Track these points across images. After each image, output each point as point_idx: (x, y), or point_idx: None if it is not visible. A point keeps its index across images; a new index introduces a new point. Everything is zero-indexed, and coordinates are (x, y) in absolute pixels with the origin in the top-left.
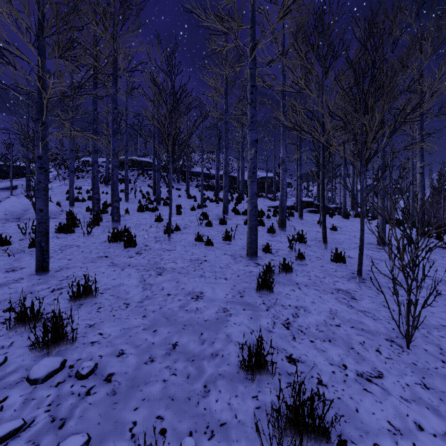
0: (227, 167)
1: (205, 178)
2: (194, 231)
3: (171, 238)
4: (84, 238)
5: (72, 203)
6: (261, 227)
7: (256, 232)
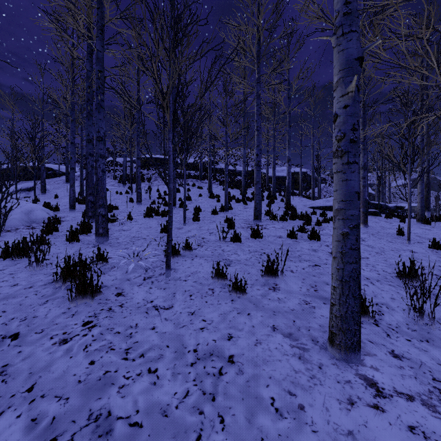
0: (260, 156)
1: (230, 174)
2: (212, 251)
3: (173, 270)
4: (30, 271)
5: (72, 206)
6: (315, 242)
7: (358, 291)
